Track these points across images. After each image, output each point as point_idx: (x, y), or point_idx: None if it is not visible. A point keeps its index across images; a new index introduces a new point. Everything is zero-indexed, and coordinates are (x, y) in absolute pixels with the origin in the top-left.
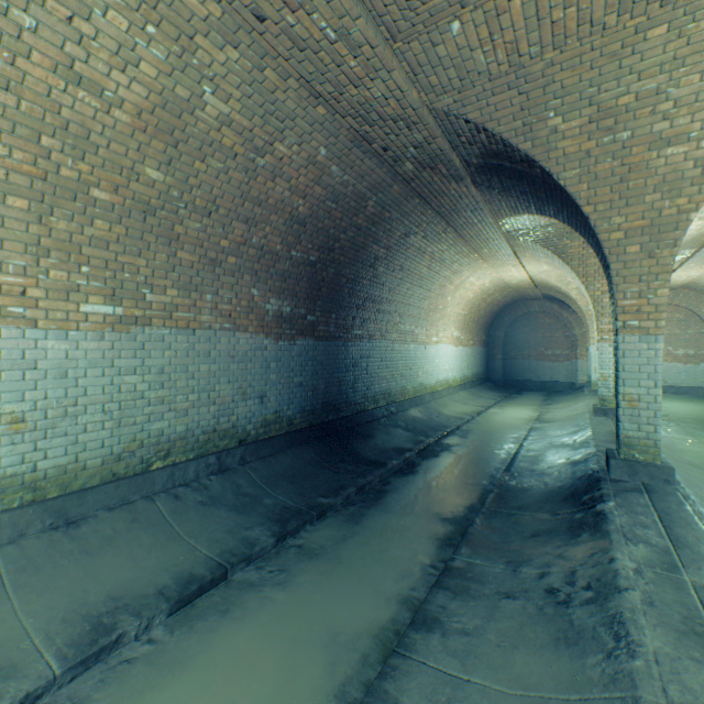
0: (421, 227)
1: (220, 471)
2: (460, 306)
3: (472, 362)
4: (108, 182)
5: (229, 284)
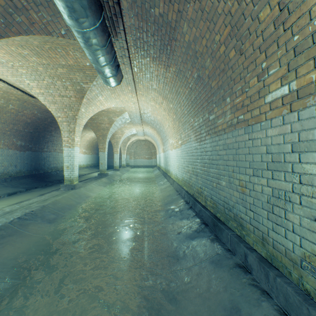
0: None
1: (6, 182)
2: (85, 142)
3: (92, 160)
4: None
5: (8, 138)
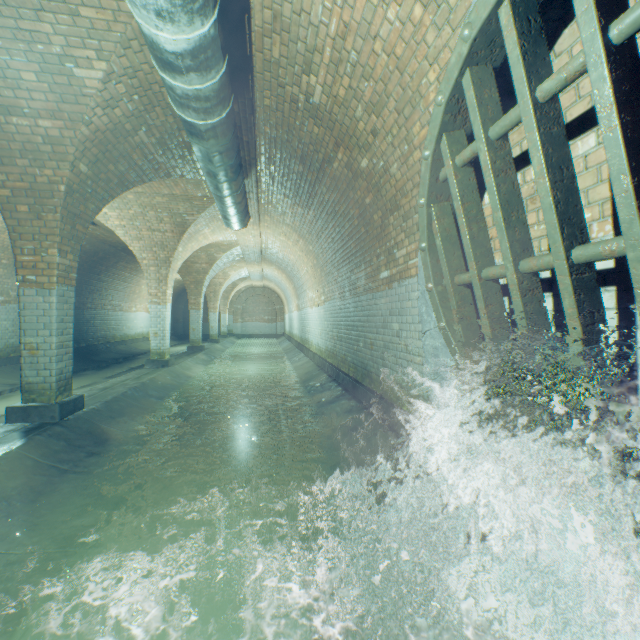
0: (126, 259)
1: None
2: None
3: None
4: (8, 257)
5: None
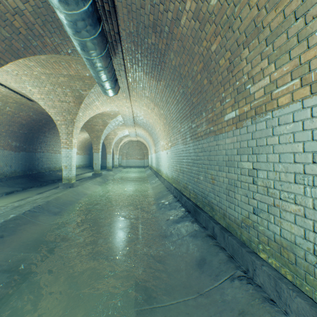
0: None
1: (2, 182)
2: (77, 142)
3: (84, 160)
4: None
5: (3, 139)
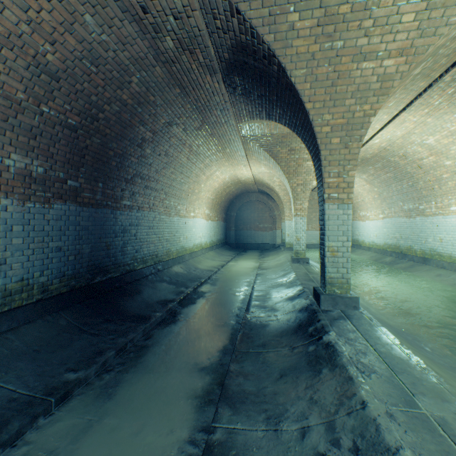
0: (182, 119)
1: None
2: (210, 192)
3: (217, 232)
4: None
5: None
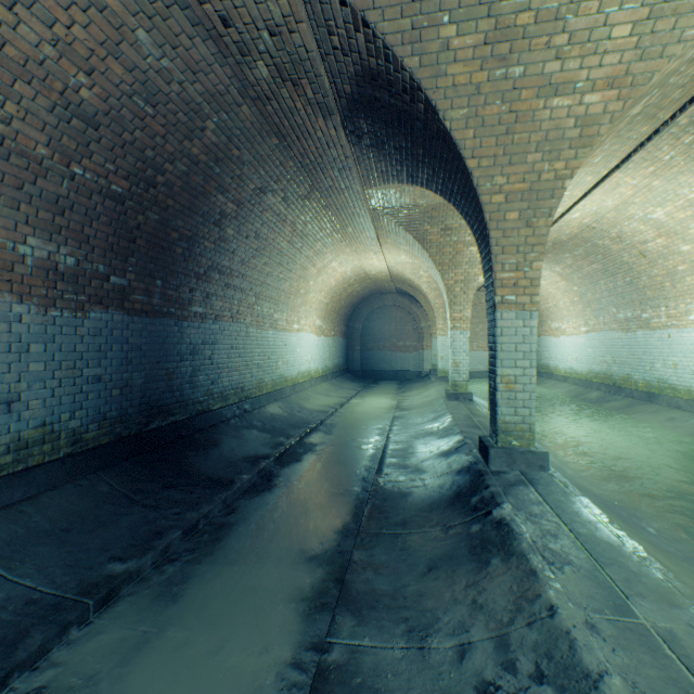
0: (281, 183)
1: None
2: (323, 293)
3: (334, 353)
4: None
5: None
